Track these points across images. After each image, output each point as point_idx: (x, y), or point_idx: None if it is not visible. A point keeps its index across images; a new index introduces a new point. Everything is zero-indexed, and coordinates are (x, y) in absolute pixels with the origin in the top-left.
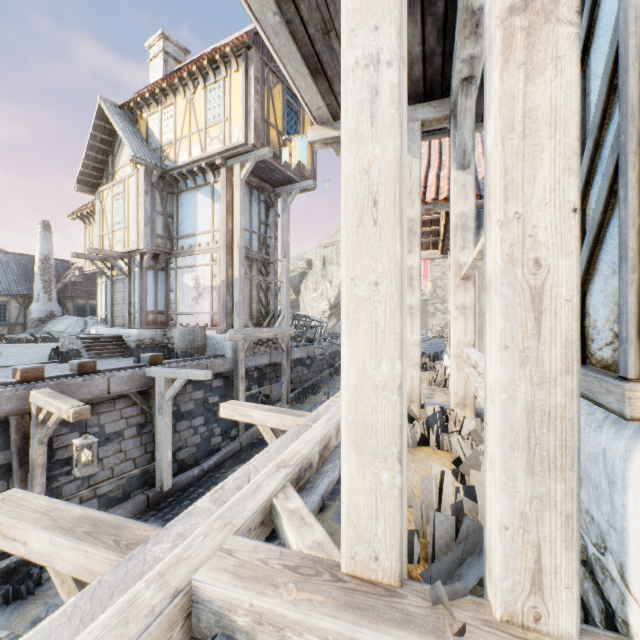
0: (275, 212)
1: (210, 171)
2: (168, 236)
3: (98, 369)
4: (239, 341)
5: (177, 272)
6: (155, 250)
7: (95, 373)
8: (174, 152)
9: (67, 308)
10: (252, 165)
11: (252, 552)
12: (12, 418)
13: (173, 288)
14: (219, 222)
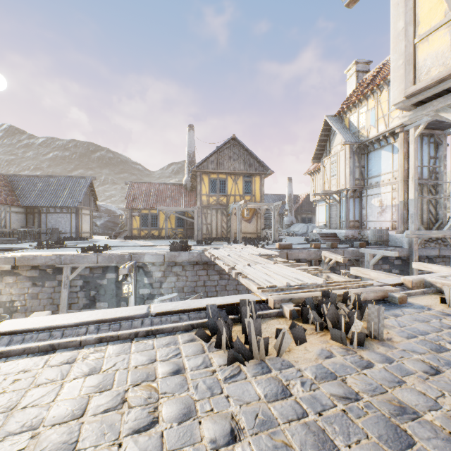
0: (443, 148)
1: (390, 137)
2: (361, 178)
3: (337, 247)
4: (413, 238)
5: (367, 198)
6: (354, 187)
7: (336, 248)
8: (366, 132)
9: (297, 219)
10: (423, 126)
11: (440, 278)
12: (313, 261)
13: (364, 207)
14: (397, 166)
